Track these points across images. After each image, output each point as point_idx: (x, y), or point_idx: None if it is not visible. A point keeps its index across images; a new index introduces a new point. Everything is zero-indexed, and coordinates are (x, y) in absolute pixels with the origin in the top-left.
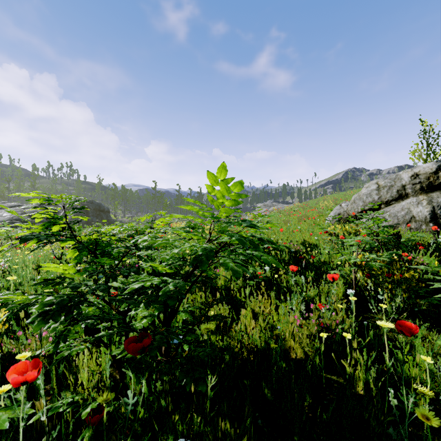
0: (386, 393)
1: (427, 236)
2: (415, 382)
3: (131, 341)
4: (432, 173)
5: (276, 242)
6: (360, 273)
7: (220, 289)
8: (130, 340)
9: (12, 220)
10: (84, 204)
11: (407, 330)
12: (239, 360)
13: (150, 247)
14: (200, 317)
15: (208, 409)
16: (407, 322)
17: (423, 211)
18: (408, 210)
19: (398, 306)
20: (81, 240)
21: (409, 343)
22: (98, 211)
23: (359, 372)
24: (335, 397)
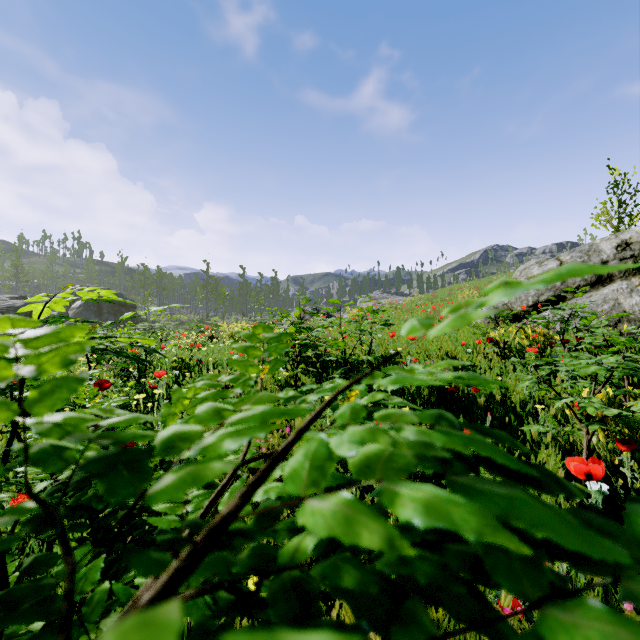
0: None
1: None
2: None
3: None
4: None
5: (398, 357)
6: (599, 433)
7: None
8: None
9: None
10: None
11: None
12: None
13: None
14: None
15: None
16: None
17: None
18: (616, 302)
19: None
20: None
21: None
22: (116, 305)
23: None
24: None
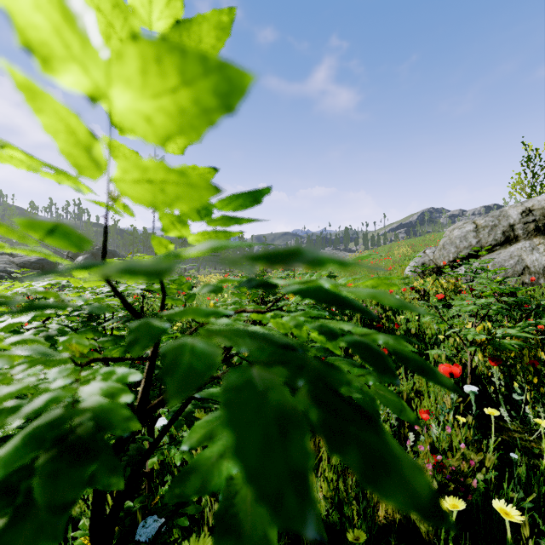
0: None
1: None
2: None
3: None
4: None
5: None
6: (479, 355)
7: None
8: None
9: None
10: (93, 251)
11: None
12: (286, 539)
13: (51, 339)
14: None
15: None
16: None
17: (540, 259)
18: (520, 258)
19: None
20: None
21: None
22: None
23: None
24: None
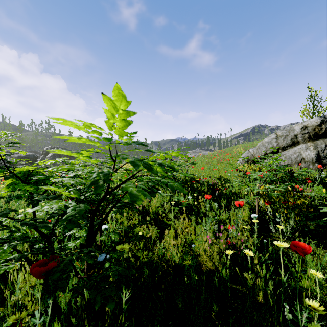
0: (282, 305)
1: (313, 173)
2: (306, 291)
3: (40, 263)
4: (317, 125)
5: (199, 177)
6: (261, 200)
7: (150, 213)
8: (39, 262)
9: (2, 162)
10: None
11: (301, 250)
12: (160, 273)
13: (72, 176)
14: (124, 237)
15: (123, 322)
16: (301, 243)
17: (310, 154)
18: (299, 153)
19: (292, 227)
20: (14, 170)
21: (301, 257)
22: (68, 156)
23: (259, 284)
24: (239, 306)
